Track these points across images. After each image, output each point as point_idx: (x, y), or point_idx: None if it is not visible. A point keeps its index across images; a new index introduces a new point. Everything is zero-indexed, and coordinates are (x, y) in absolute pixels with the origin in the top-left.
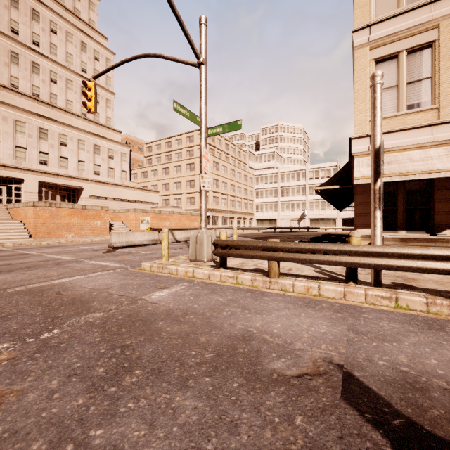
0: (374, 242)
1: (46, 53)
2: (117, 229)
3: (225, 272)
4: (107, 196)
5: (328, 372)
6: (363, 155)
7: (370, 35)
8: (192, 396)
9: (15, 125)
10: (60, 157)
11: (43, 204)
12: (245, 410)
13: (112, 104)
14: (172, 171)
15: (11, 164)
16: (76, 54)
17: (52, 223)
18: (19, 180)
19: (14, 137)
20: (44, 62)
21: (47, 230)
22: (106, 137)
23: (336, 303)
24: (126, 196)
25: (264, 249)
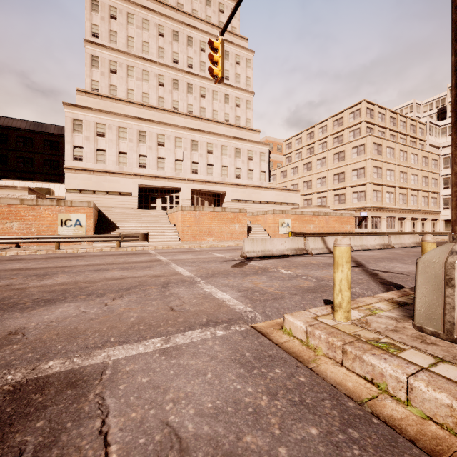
0: None
1: (197, 72)
2: (254, 233)
3: None
4: (247, 199)
5: None
6: None
7: None
8: None
9: (175, 142)
10: (207, 164)
11: (188, 208)
12: None
13: (252, 104)
14: (315, 165)
15: (172, 176)
16: None
17: (196, 227)
18: (178, 189)
19: (174, 152)
20: (196, 80)
21: (192, 233)
22: (246, 138)
23: None
24: (265, 198)
25: None
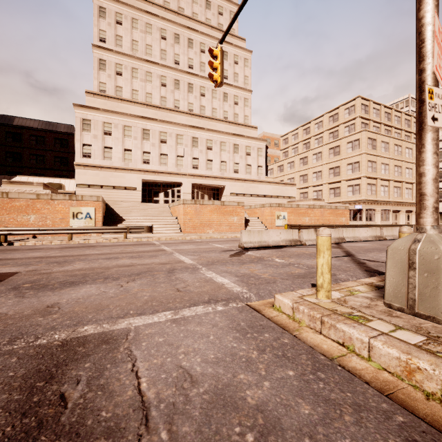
0: None
1: (197, 72)
2: (252, 225)
3: None
4: (245, 193)
5: None
6: None
7: None
8: None
9: (176, 139)
10: (207, 160)
11: (190, 201)
12: None
13: (249, 102)
14: (311, 160)
15: (174, 171)
16: None
17: (196, 219)
18: (179, 184)
19: (176, 149)
20: (196, 80)
21: (193, 225)
22: (244, 135)
23: None
24: (262, 191)
25: None
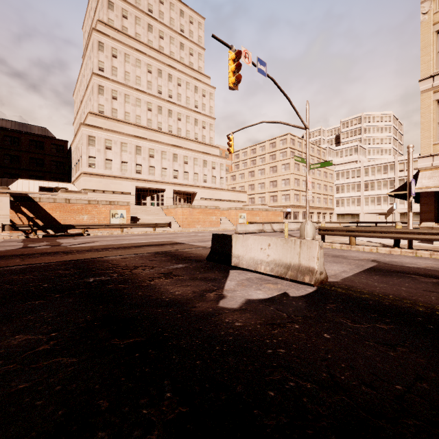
0: (408, 228)
1: (175, 101)
2: (223, 222)
3: (325, 243)
4: (211, 198)
5: (368, 259)
6: (426, 170)
7: (434, 83)
8: (329, 259)
9: (161, 154)
10: (184, 172)
11: (186, 206)
12: (344, 260)
13: (213, 127)
14: (257, 173)
15: (160, 180)
16: (192, 96)
17: (190, 218)
18: (163, 190)
19: (161, 162)
20: (174, 107)
21: (188, 222)
22: (211, 153)
23: (383, 253)
24: (224, 197)
25: (347, 231)
